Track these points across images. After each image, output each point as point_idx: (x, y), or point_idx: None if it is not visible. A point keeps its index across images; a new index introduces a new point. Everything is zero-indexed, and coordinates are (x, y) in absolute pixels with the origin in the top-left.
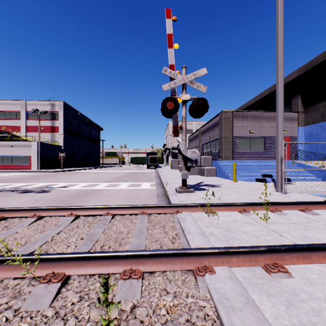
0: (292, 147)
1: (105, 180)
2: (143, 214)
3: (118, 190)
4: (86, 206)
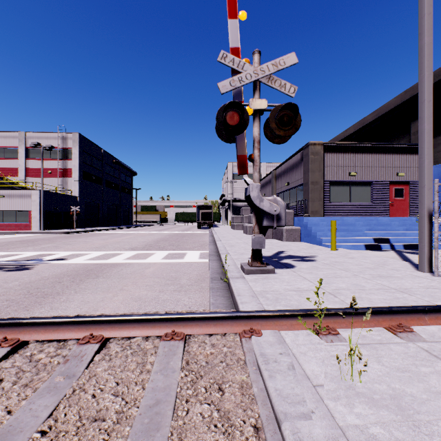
0: (411, 197)
1: (131, 247)
2: (172, 340)
3: (147, 265)
4: (44, 319)
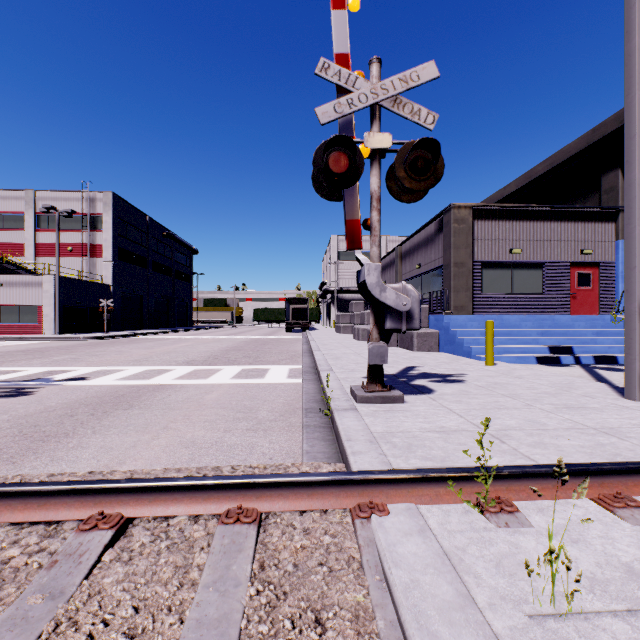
0: (603, 285)
1: (187, 360)
2: (238, 522)
3: (208, 388)
4: (23, 487)
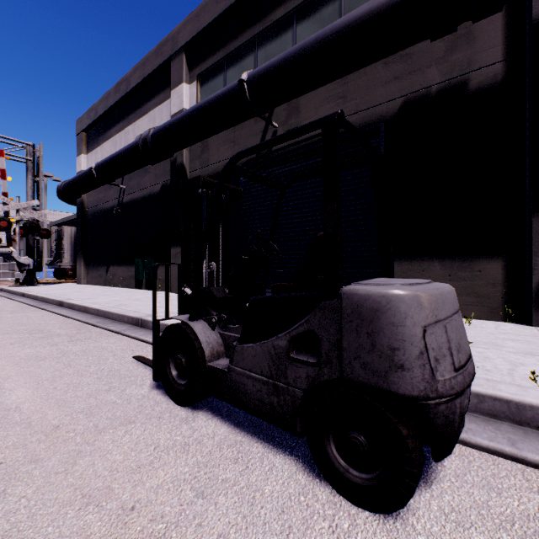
0: None
1: None
2: None
3: None
4: None
